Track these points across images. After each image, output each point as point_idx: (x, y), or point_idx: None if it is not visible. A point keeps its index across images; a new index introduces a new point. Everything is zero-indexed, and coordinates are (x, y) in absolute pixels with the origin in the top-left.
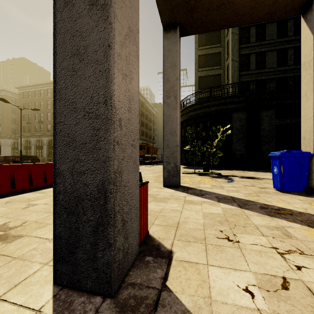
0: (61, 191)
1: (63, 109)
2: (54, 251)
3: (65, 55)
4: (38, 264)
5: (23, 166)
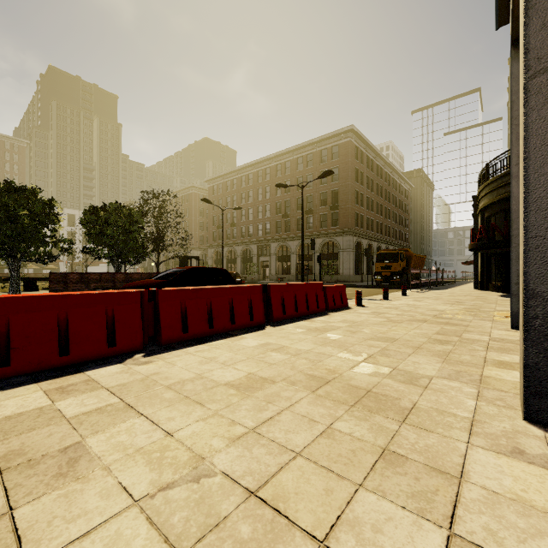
0: (538, 316)
1: (542, 221)
2: (524, 383)
3: (547, 159)
4: (466, 399)
5: (290, 286)
